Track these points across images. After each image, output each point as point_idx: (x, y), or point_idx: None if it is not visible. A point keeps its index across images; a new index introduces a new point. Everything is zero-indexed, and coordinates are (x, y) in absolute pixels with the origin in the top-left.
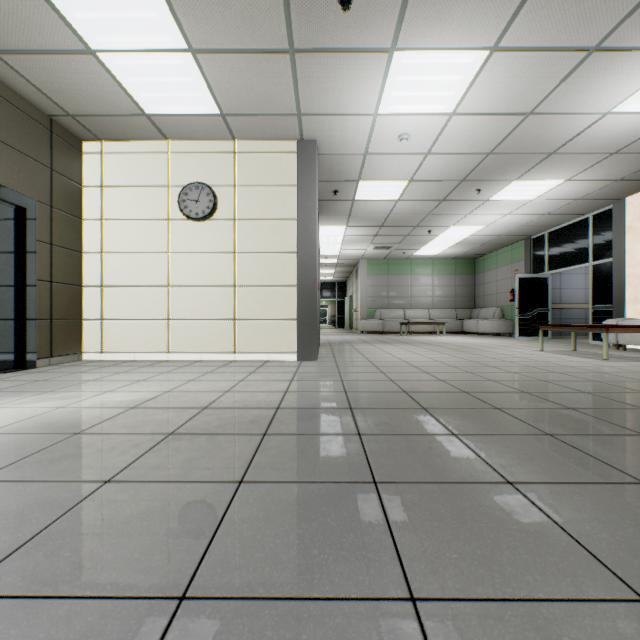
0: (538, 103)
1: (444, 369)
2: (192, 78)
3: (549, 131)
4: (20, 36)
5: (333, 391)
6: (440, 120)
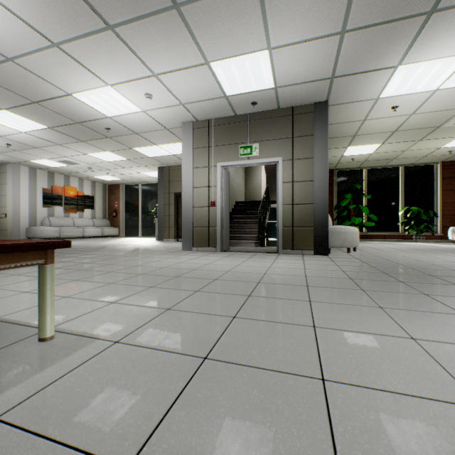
0: (48, 47)
1: (107, 257)
2: (169, 146)
3: (35, 3)
4: (176, 159)
5: (112, 249)
6: (119, 87)
